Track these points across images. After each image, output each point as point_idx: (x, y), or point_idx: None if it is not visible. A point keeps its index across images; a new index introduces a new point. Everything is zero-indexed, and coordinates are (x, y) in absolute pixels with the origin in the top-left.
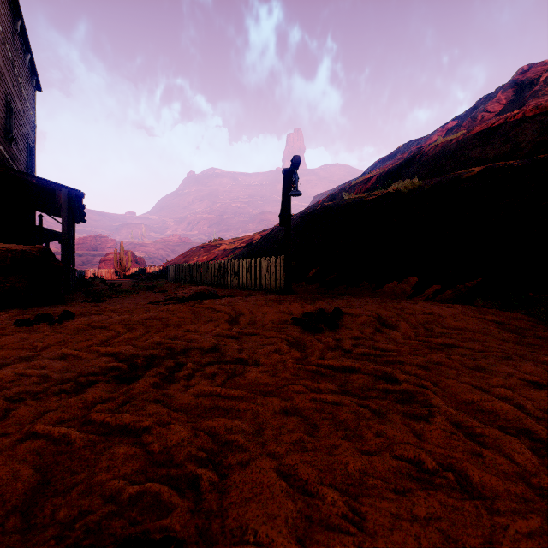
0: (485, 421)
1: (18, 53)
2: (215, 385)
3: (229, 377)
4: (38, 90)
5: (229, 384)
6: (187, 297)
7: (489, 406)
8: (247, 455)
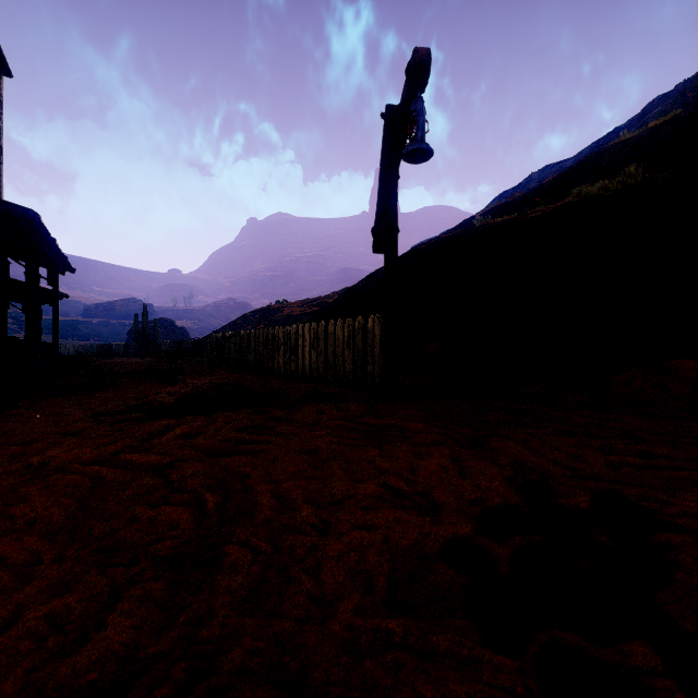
0: None
1: None
2: None
3: None
4: (7, 75)
5: None
6: (167, 405)
7: None
8: None
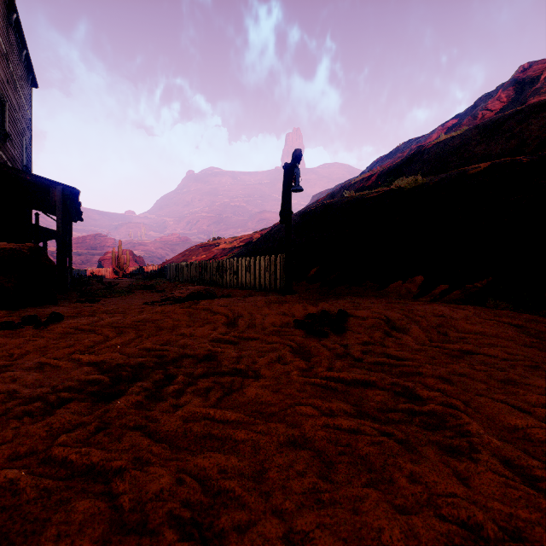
0: (540, 456)
1: (13, 48)
2: (208, 405)
3: (225, 393)
4: (35, 87)
5: (224, 402)
6: (183, 297)
7: (539, 434)
8: (246, 514)
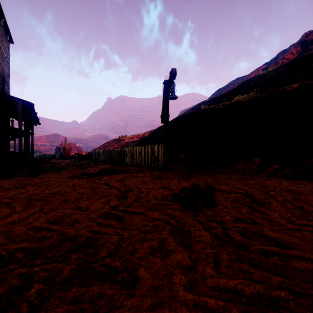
0: None
1: None
2: None
3: None
4: (11, 43)
5: None
6: (94, 173)
7: None
8: None
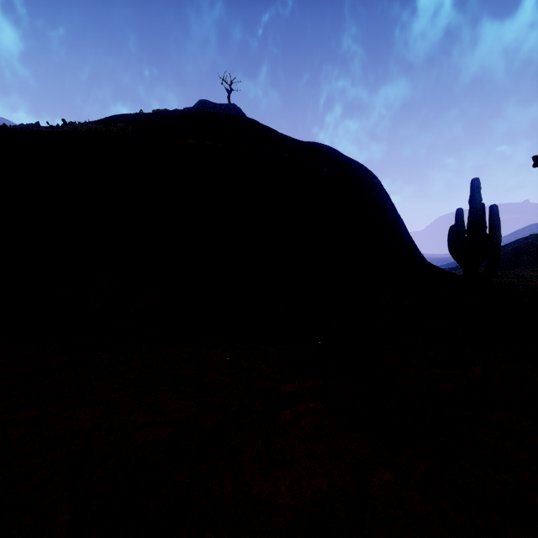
0: None
1: None
2: None
3: None
4: None
5: None
6: None
7: None
8: None
